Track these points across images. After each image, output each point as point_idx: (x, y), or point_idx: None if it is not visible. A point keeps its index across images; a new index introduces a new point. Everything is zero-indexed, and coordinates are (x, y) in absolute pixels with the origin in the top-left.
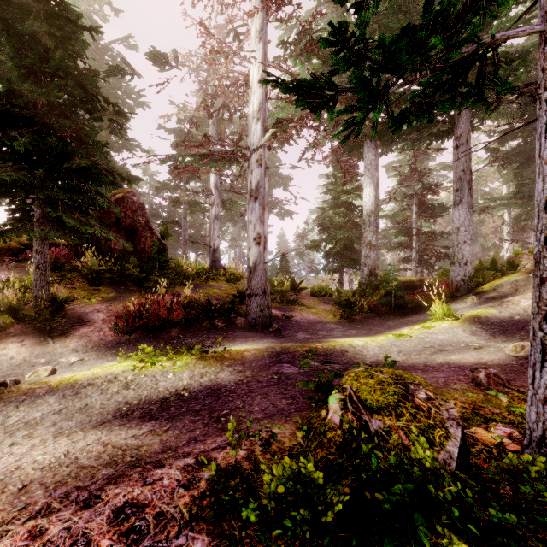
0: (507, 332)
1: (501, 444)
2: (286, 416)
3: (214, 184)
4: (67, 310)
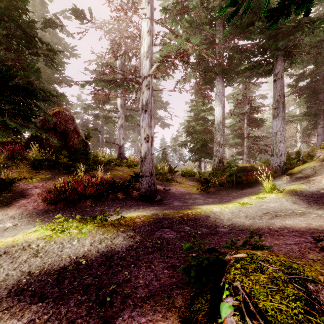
0: (318, 202)
1: None
2: (168, 296)
3: (120, 105)
4: (13, 187)
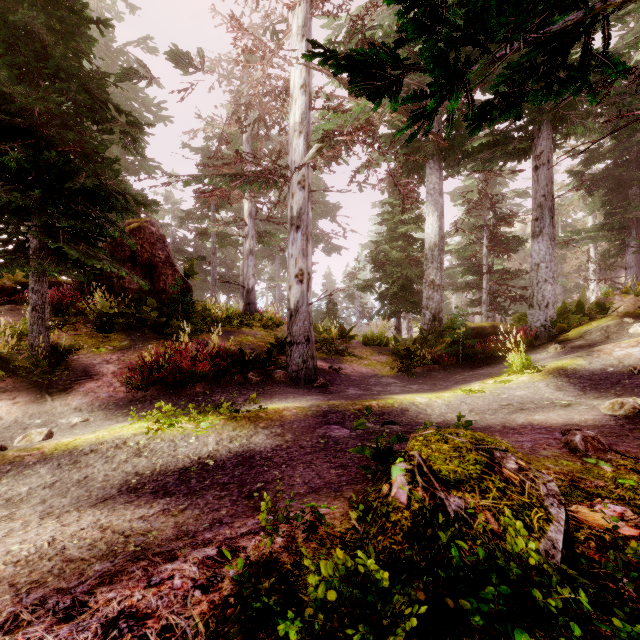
0: (599, 387)
1: (616, 528)
2: (336, 491)
3: (249, 212)
4: (70, 361)
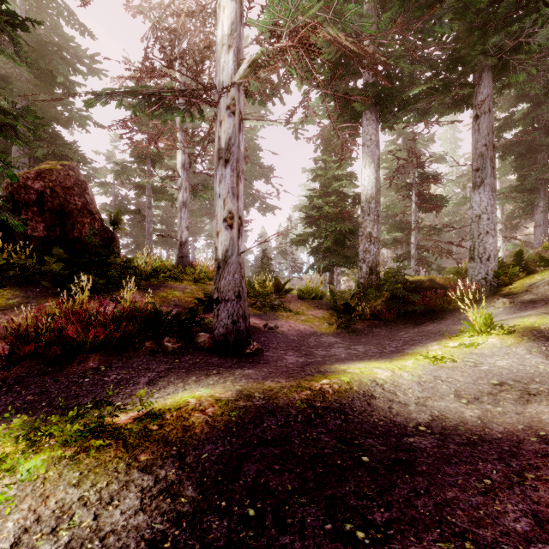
0: None
1: None
2: None
3: (182, 164)
4: None
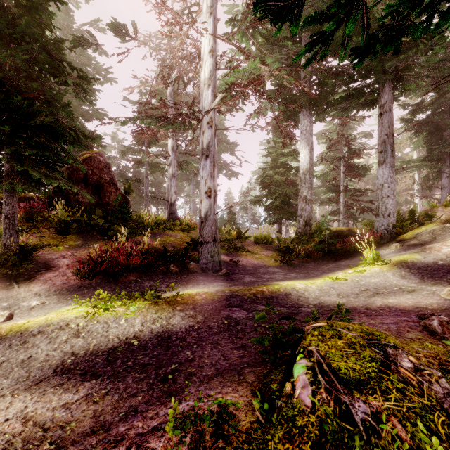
0: (434, 276)
1: None
2: (239, 374)
3: (171, 147)
4: (35, 256)
